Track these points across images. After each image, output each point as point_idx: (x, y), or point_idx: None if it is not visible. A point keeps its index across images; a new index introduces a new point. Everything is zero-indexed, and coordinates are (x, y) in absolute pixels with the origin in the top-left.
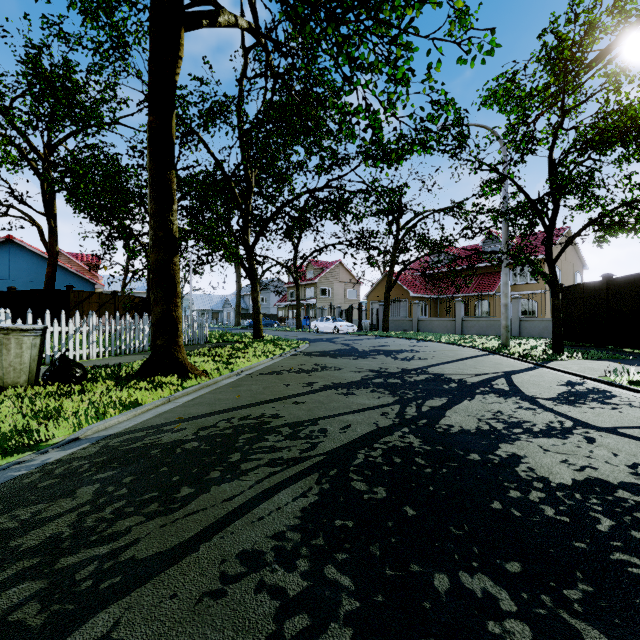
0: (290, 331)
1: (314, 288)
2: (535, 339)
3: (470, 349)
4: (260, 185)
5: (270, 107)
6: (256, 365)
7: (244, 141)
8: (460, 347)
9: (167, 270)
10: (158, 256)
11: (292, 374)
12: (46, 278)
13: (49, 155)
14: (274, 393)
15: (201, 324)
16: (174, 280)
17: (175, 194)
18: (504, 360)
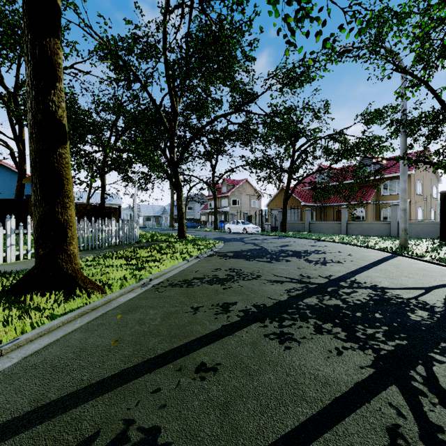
0: (209, 231)
1: (227, 199)
2: (416, 239)
3: (369, 249)
4: (185, 116)
5: (188, 30)
6: (169, 270)
7: (168, 70)
8: (357, 247)
9: (49, 162)
10: (37, 145)
11: (204, 286)
12: (16, 190)
13: (17, 92)
14: (173, 332)
15: (132, 227)
16: (59, 175)
17: (60, 70)
18: (421, 264)
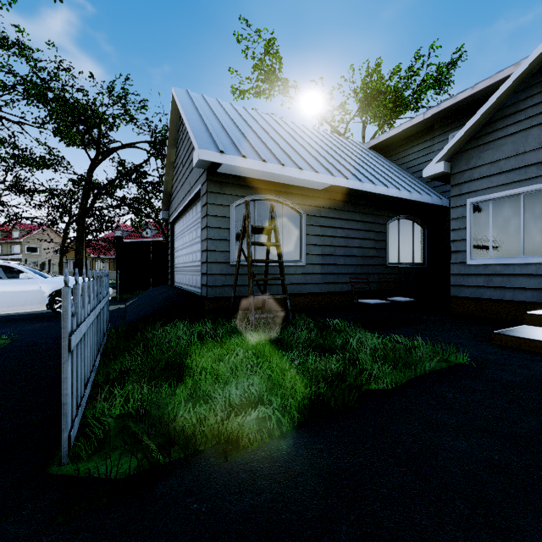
0: None
1: (20, 246)
2: None
3: None
4: None
5: None
6: None
7: None
8: None
9: None
10: None
11: None
12: None
13: None
14: None
15: None
16: None
17: None
18: None
